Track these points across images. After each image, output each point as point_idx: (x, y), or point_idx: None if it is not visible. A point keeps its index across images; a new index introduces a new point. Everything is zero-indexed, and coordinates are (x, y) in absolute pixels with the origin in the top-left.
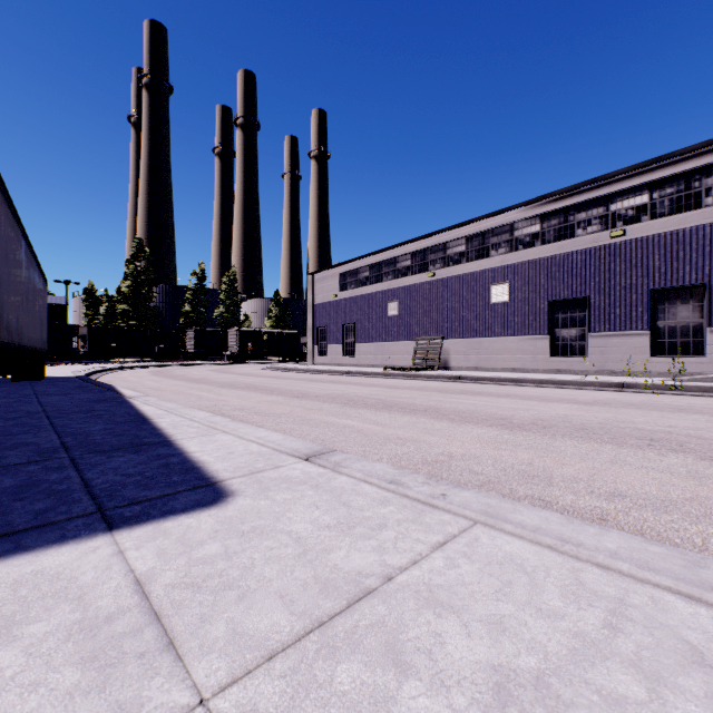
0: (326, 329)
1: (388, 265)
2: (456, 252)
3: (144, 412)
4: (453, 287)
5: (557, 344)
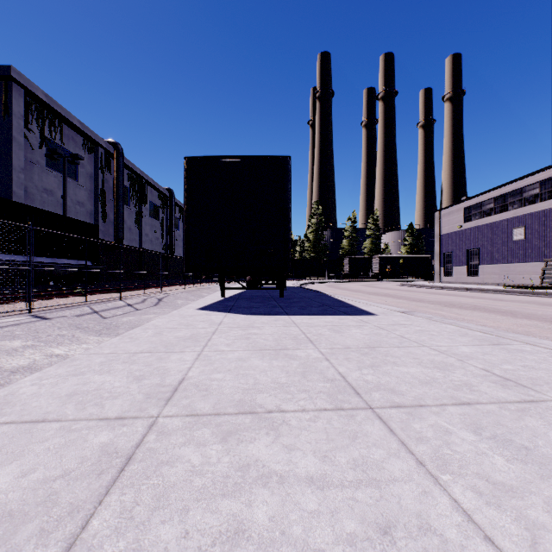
0: (451, 254)
1: (513, 196)
2: None
3: (340, 299)
4: None
5: None
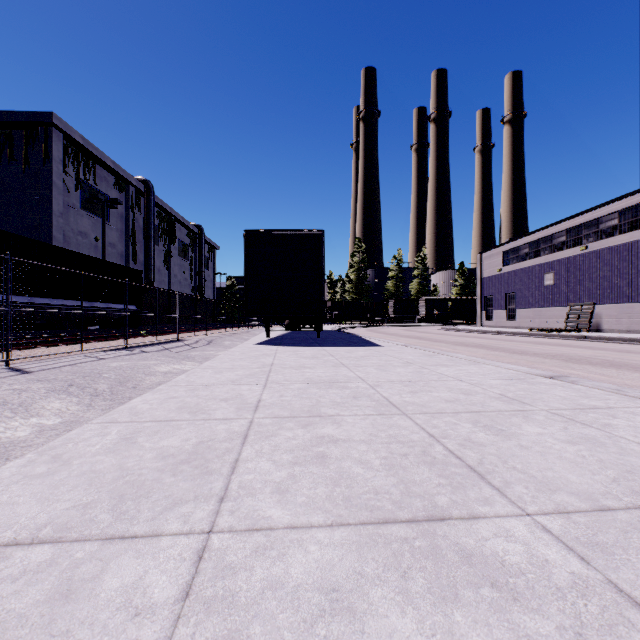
0: (492, 297)
1: (544, 242)
2: (608, 226)
3: (366, 339)
4: (605, 258)
5: None
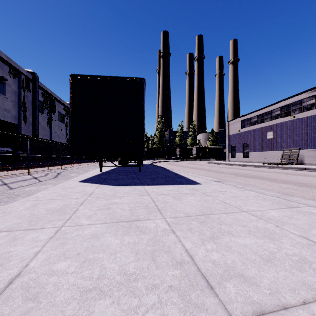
0: (235, 146)
1: (267, 114)
2: (308, 104)
3: (176, 173)
4: (306, 122)
5: None
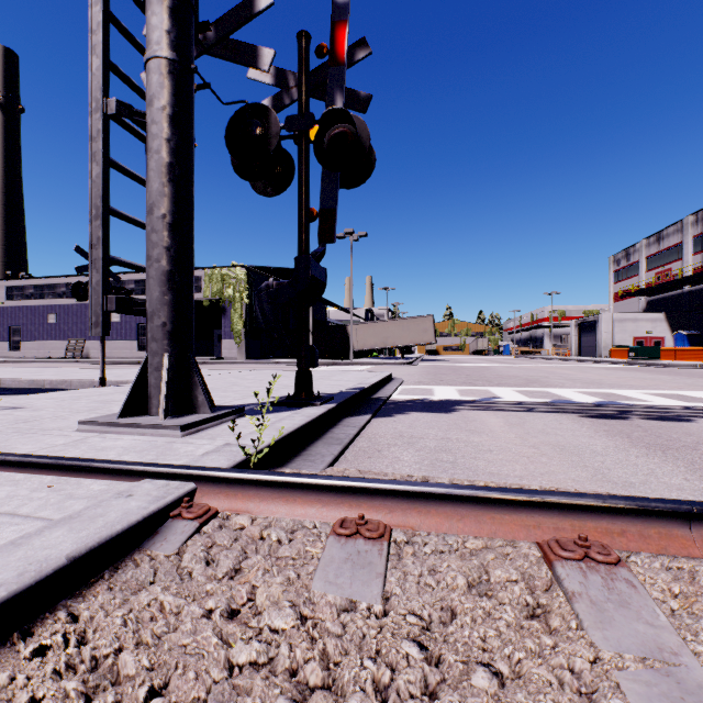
0: None
1: (49, 288)
2: None
3: None
4: None
5: (142, 345)
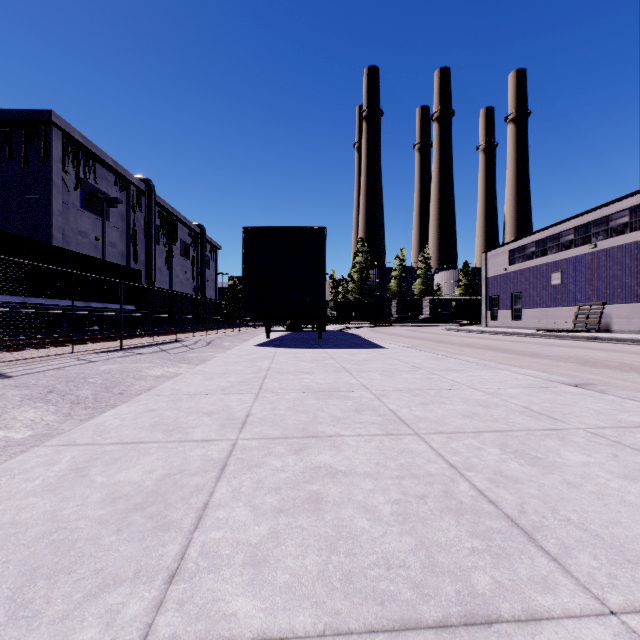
0: (497, 297)
1: (551, 240)
2: (618, 223)
3: (369, 340)
4: (615, 257)
5: None
